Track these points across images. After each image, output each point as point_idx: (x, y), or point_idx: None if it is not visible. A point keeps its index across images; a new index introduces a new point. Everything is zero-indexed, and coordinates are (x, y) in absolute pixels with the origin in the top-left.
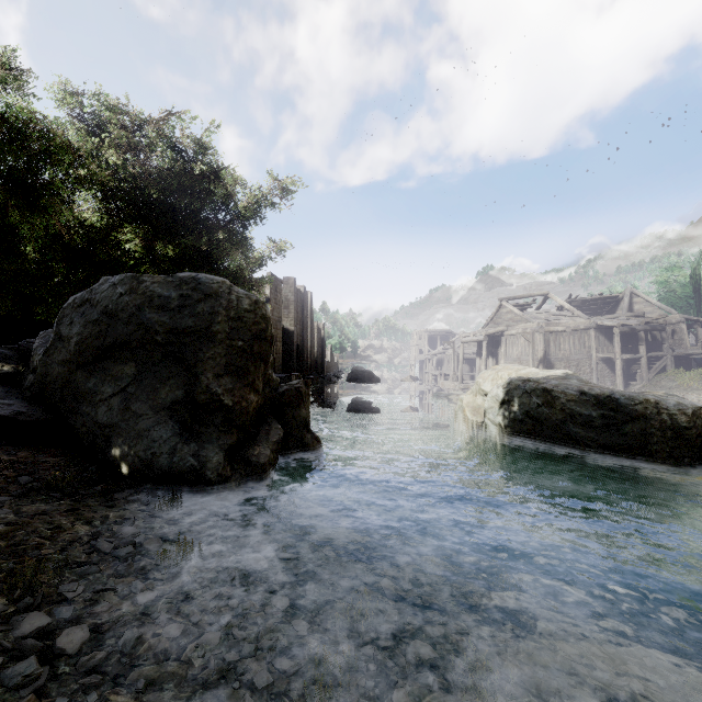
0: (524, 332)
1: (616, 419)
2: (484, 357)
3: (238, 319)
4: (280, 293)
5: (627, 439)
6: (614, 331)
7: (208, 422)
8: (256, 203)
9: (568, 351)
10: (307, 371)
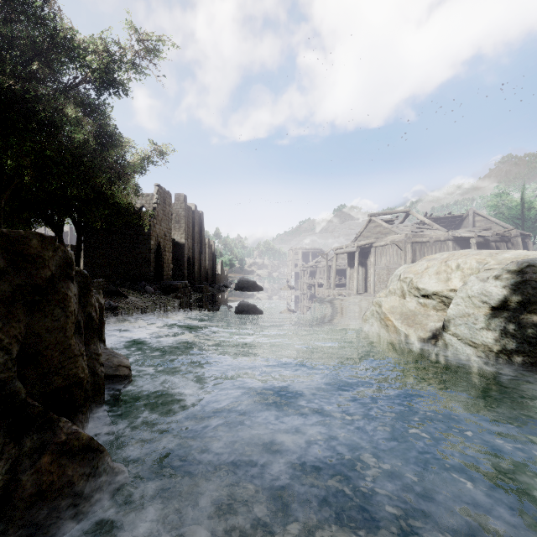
0: (398, 241)
1: None
2: (356, 265)
3: None
4: (169, 206)
5: None
6: (471, 242)
7: None
8: (113, 64)
9: None
10: (198, 281)
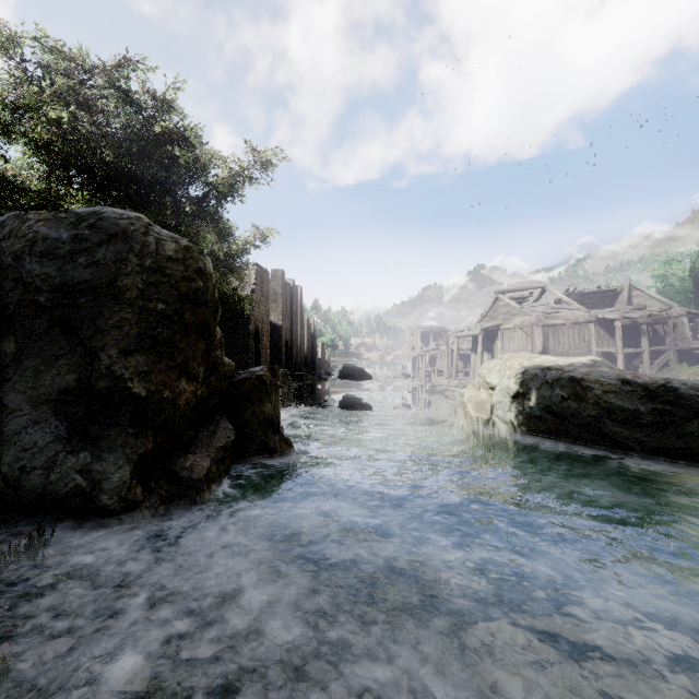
0: (523, 325)
1: (675, 415)
2: (479, 351)
3: (157, 271)
4: (267, 285)
5: (690, 441)
6: (616, 324)
7: (111, 421)
8: (232, 177)
9: (568, 345)
10: (297, 367)
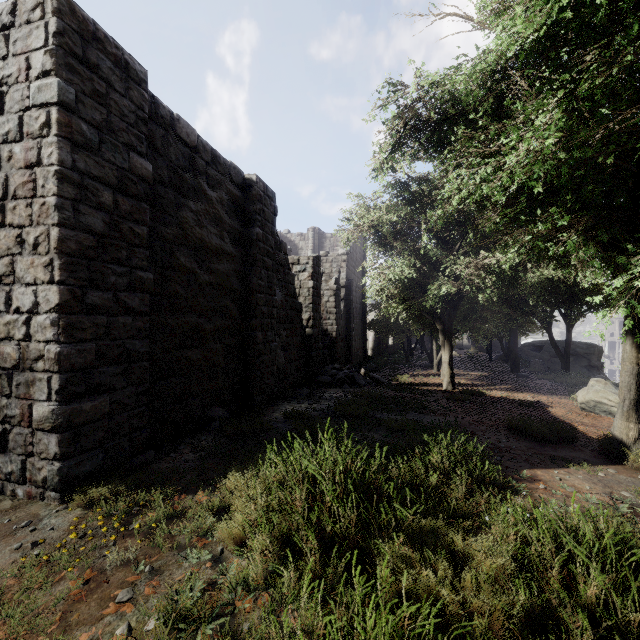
0: None
1: None
2: None
3: (599, 351)
4: None
5: None
6: None
7: (593, 369)
8: None
9: None
10: None
